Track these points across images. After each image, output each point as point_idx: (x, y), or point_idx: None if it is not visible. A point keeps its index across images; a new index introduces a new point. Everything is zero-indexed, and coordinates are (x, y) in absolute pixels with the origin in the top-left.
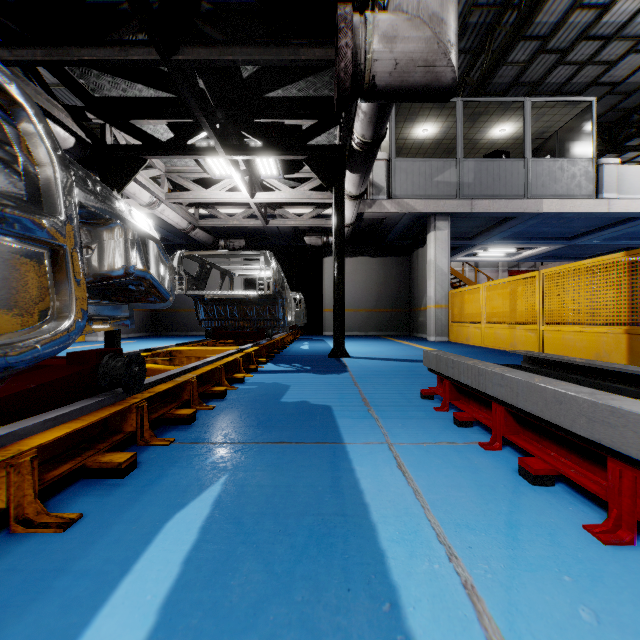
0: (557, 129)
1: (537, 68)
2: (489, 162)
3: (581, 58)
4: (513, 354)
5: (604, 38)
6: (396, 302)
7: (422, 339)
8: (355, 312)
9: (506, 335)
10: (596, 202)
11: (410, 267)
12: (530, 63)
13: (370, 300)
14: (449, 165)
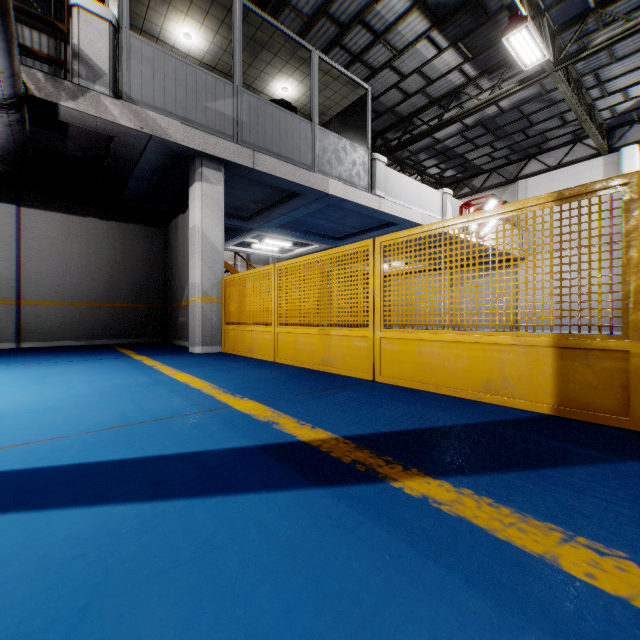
0: (334, 115)
1: (318, 37)
2: (275, 108)
3: (355, 48)
4: (337, 381)
5: (375, 33)
6: (144, 293)
7: (182, 350)
8: (66, 307)
9: (314, 345)
10: (371, 197)
11: (167, 243)
12: (313, 23)
13: (97, 288)
14: (223, 87)
